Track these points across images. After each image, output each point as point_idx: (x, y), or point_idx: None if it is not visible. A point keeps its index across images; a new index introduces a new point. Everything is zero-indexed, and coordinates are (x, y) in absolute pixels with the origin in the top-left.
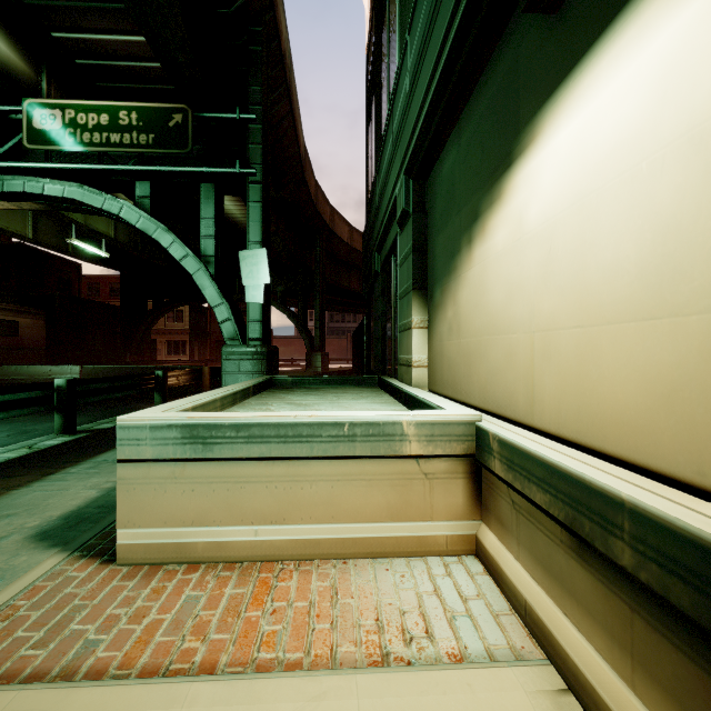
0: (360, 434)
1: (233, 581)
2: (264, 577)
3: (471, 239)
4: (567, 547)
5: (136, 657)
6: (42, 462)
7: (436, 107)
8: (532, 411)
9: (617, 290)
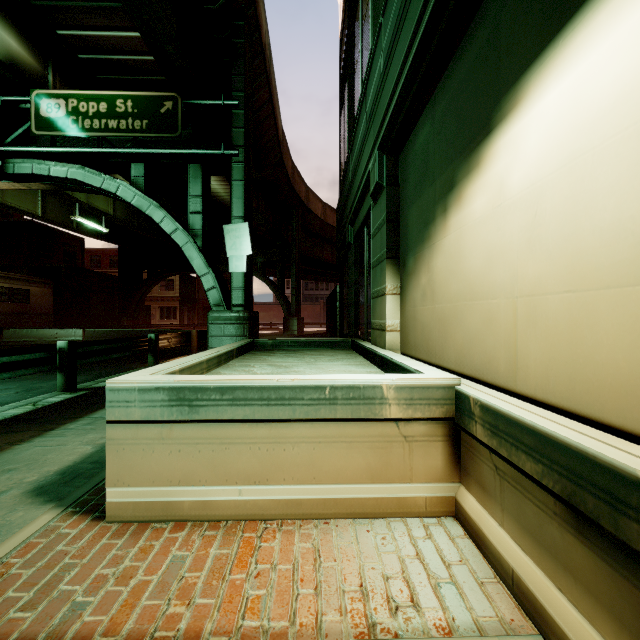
0: (341, 398)
1: (218, 541)
2: (248, 537)
3: (446, 208)
4: (561, 520)
5: (121, 622)
6: (44, 418)
7: (411, 82)
8: (515, 376)
9: (618, 252)
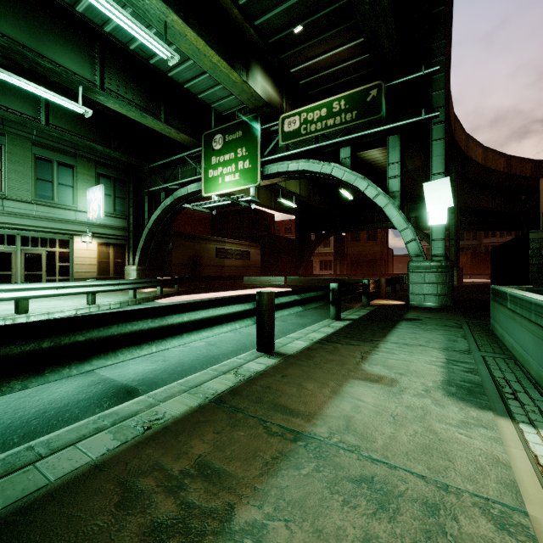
0: None
1: None
2: None
3: None
4: None
5: None
6: (355, 338)
7: None
8: None
9: None
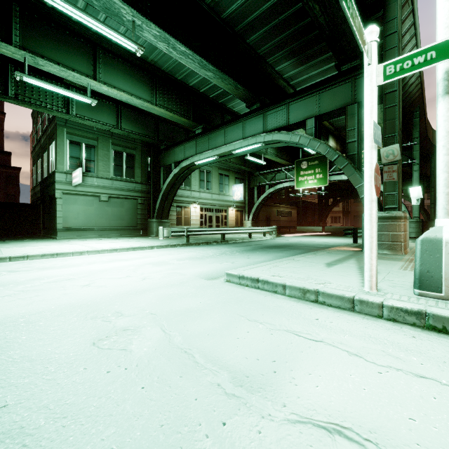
0: None
1: None
2: None
3: None
4: None
5: None
6: None
7: None
8: None
9: None
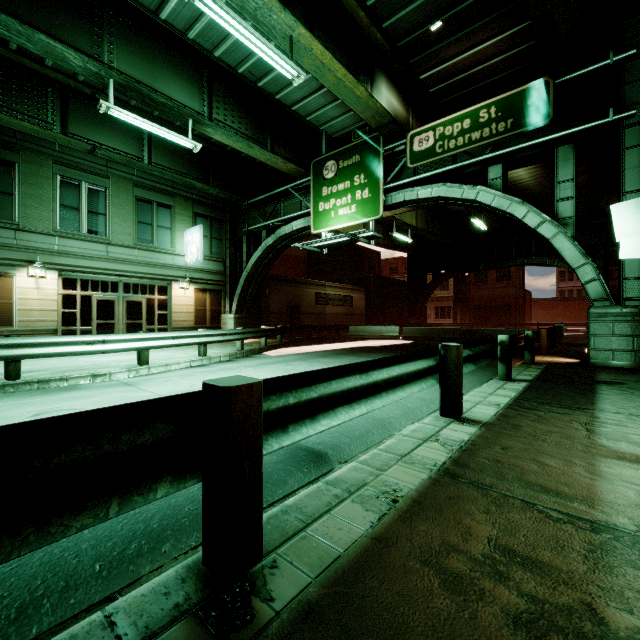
0: None
1: None
2: None
3: None
4: None
5: None
6: (553, 404)
7: None
8: None
9: None
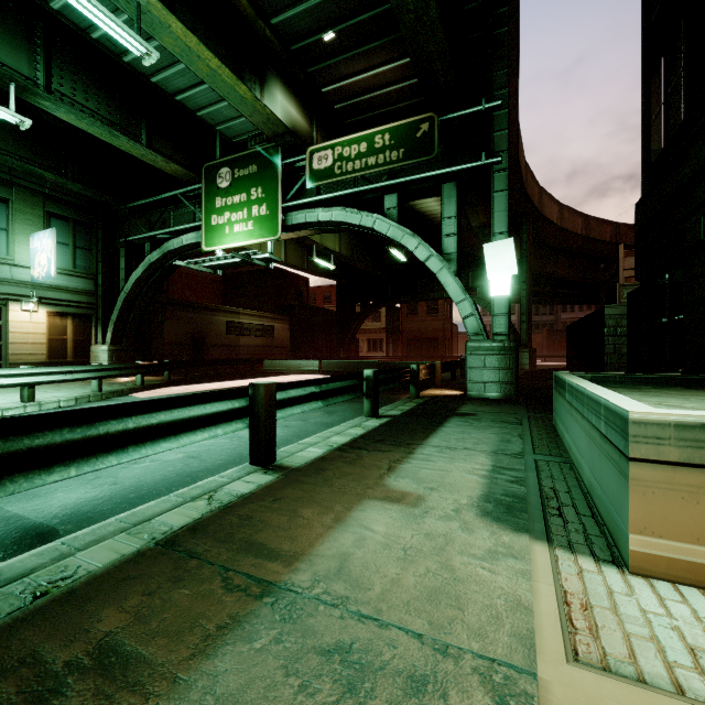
0: None
1: None
2: None
3: None
4: None
5: None
6: (388, 441)
7: None
8: None
9: None
